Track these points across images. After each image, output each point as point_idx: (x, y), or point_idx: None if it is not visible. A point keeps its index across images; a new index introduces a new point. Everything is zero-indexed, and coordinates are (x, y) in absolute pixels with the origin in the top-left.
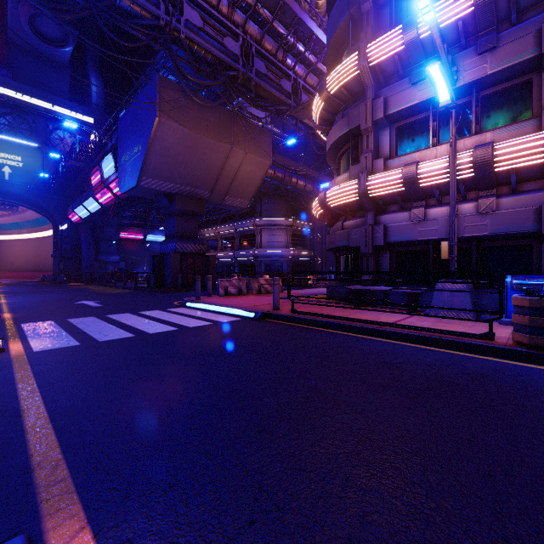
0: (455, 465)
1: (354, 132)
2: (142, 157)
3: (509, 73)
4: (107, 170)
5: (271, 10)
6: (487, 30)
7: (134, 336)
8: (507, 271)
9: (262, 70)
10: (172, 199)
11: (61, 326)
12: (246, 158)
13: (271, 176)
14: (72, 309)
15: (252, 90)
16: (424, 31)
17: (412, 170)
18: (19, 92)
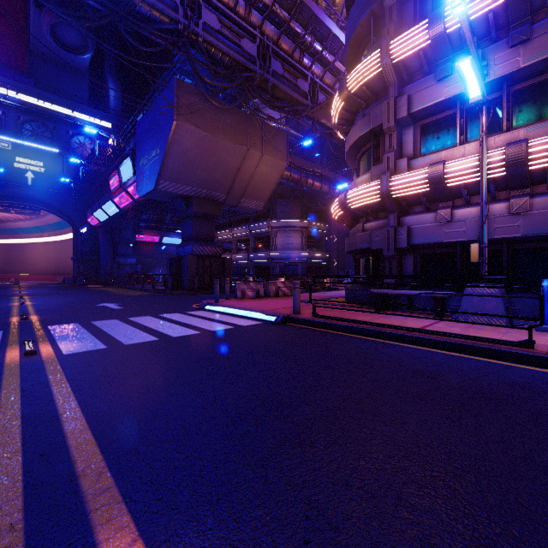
0: (514, 485)
1: (376, 131)
2: (160, 161)
3: (544, 66)
4: (125, 174)
5: (288, 10)
6: (520, 21)
7: (158, 339)
8: (542, 274)
9: (279, 71)
10: (188, 202)
11: (86, 329)
12: (262, 160)
13: (287, 177)
14: (95, 312)
15: (269, 91)
16: (451, 25)
17: (439, 169)
18: (41, 99)
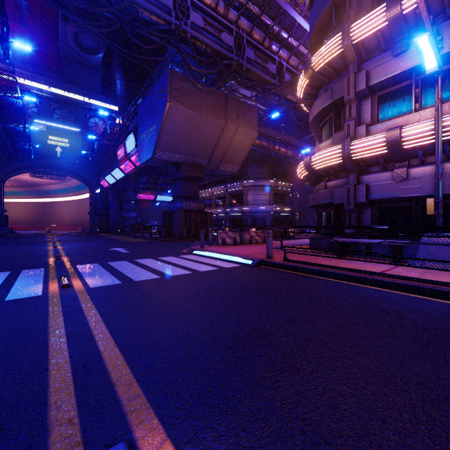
0: None
1: (337, 103)
2: (156, 135)
3: None
4: (129, 146)
5: (259, 6)
6: None
7: (160, 277)
8: None
9: (251, 57)
10: (178, 167)
11: (104, 268)
12: (237, 131)
13: (257, 145)
14: (109, 255)
15: (243, 74)
16: (408, 7)
17: (396, 134)
18: (67, 91)
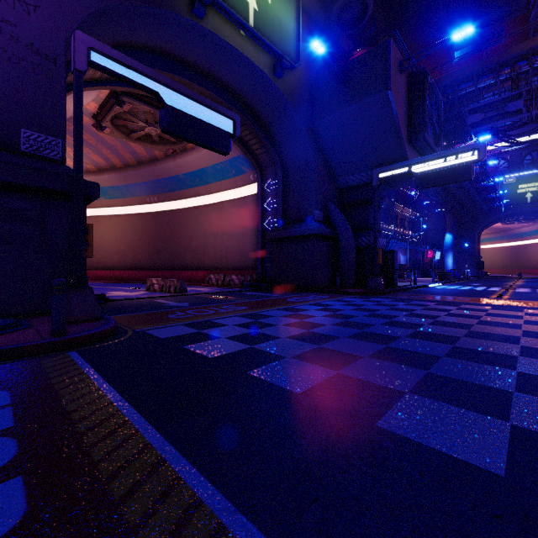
0: None
1: None
2: None
3: None
4: None
5: None
6: None
7: None
8: None
9: None
10: None
11: (530, 289)
12: None
13: None
14: None
15: None
16: None
17: None
18: None
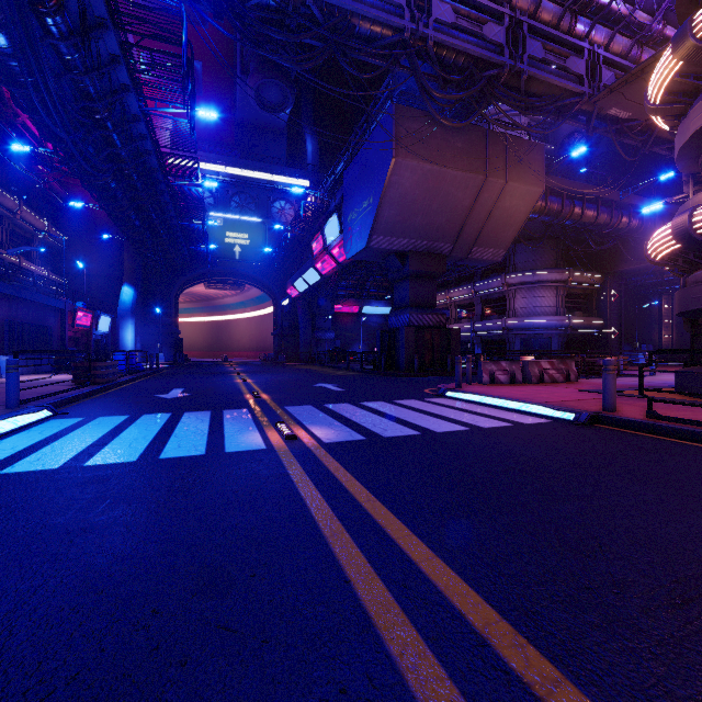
0: None
1: None
2: (373, 212)
3: None
4: (330, 234)
5: None
6: None
7: (420, 433)
8: None
9: (537, 55)
10: (404, 259)
11: (325, 413)
12: (505, 189)
13: (540, 210)
14: (318, 393)
15: (521, 88)
16: None
17: None
18: (247, 169)
